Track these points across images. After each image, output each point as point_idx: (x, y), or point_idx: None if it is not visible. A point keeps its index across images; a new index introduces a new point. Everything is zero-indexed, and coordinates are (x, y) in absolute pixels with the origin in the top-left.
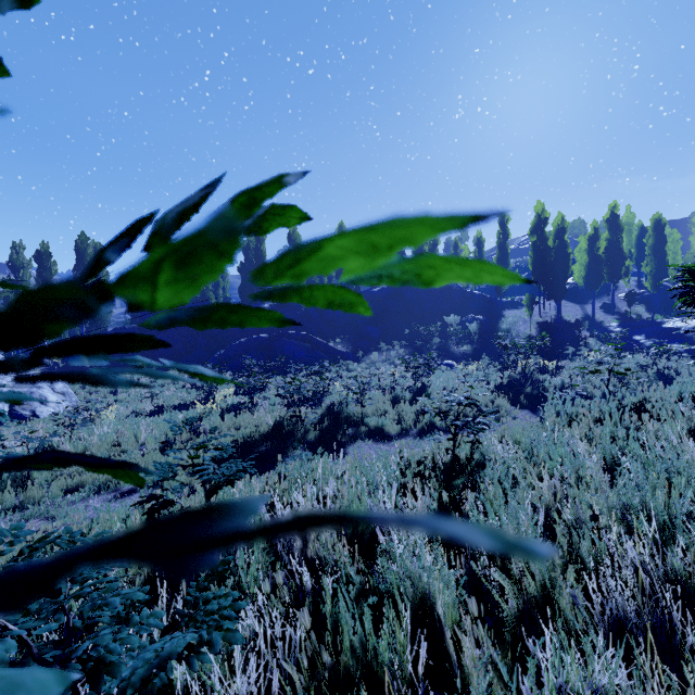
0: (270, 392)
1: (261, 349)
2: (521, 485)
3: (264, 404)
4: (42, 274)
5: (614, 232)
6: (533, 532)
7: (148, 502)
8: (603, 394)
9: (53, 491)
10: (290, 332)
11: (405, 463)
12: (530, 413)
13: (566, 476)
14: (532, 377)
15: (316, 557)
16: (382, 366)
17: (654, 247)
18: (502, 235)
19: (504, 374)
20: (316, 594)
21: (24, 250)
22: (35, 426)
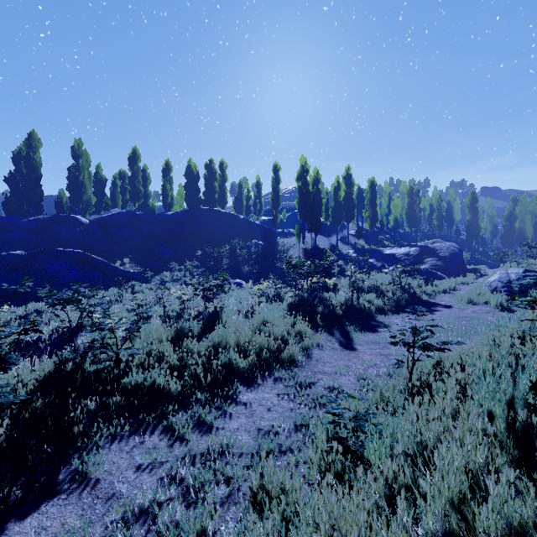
0: None
1: (12, 269)
2: None
3: None
4: None
5: (348, 187)
6: None
7: None
8: (375, 309)
9: None
10: (58, 249)
11: None
12: (329, 335)
13: None
14: (318, 295)
15: None
16: (173, 286)
17: (370, 199)
18: (275, 180)
19: (292, 292)
20: None
21: None
22: None
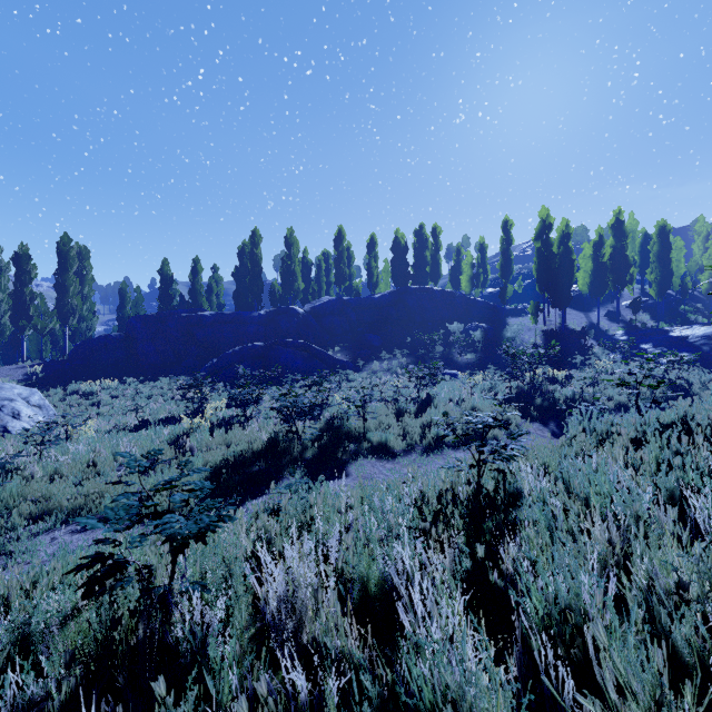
0: (265, 404)
1: (256, 358)
2: (563, 526)
3: (258, 418)
4: (21, 277)
5: (618, 239)
6: (615, 616)
7: (89, 567)
8: (615, 406)
9: (14, 521)
10: (287, 340)
11: (420, 495)
12: (541, 426)
13: (623, 517)
14: (541, 387)
15: (315, 645)
16: (384, 376)
17: (659, 254)
18: (505, 241)
19: (511, 384)
20: (315, 705)
21: (2, 252)
22: (4, 443)
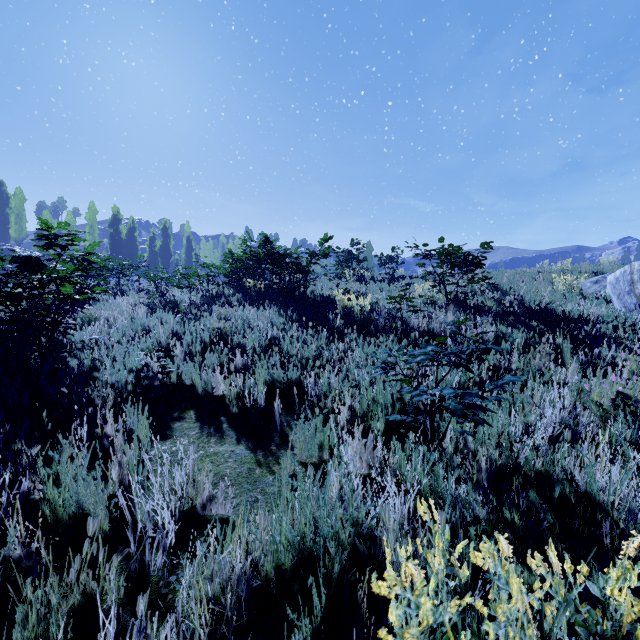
0: None
1: None
2: None
3: None
4: None
5: (166, 238)
6: None
7: None
8: None
9: None
10: None
11: None
12: None
13: None
14: None
15: None
16: None
17: (187, 251)
18: (91, 219)
19: None
20: None
21: None
22: None
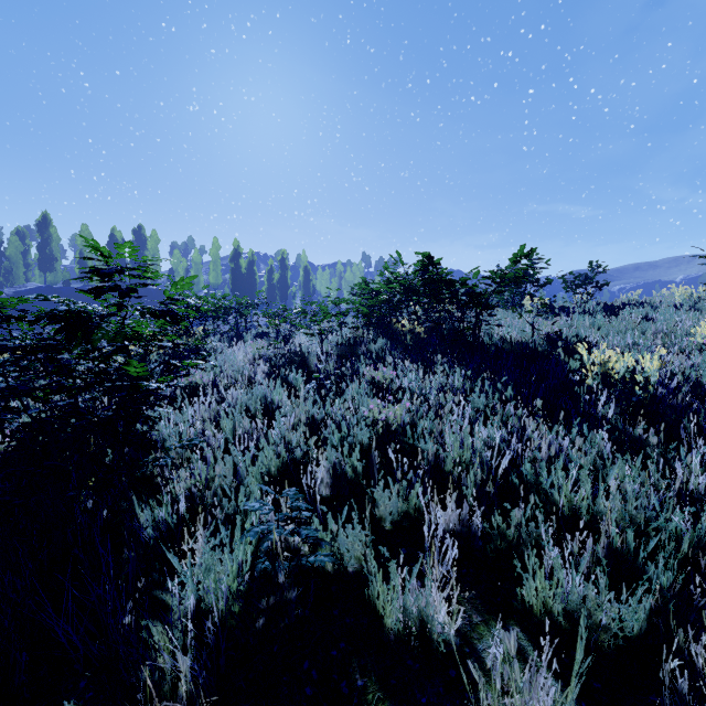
0: None
1: None
2: None
3: None
4: None
5: (283, 270)
6: None
7: None
8: None
9: None
10: None
11: None
12: None
13: None
14: None
15: None
16: None
17: (304, 283)
18: (214, 255)
19: None
20: None
21: None
22: None
